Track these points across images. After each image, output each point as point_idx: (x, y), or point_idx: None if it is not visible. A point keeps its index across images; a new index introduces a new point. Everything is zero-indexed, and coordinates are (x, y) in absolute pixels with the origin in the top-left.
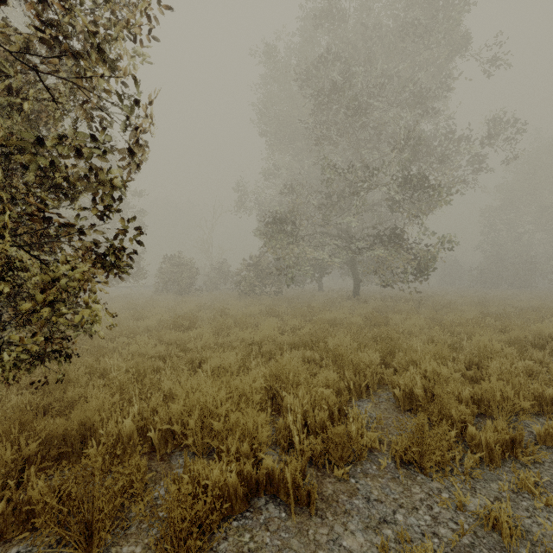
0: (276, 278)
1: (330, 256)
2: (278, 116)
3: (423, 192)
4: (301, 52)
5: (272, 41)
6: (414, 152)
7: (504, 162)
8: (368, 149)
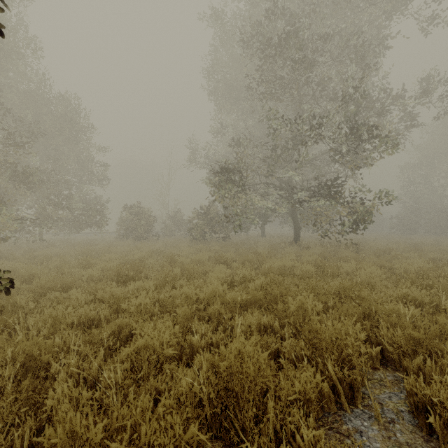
0: (224, 225)
1: (275, 205)
2: (226, 78)
3: (368, 142)
4: (248, 17)
5: (221, 6)
6: (354, 106)
7: (435, 118)
8: (310, 105)
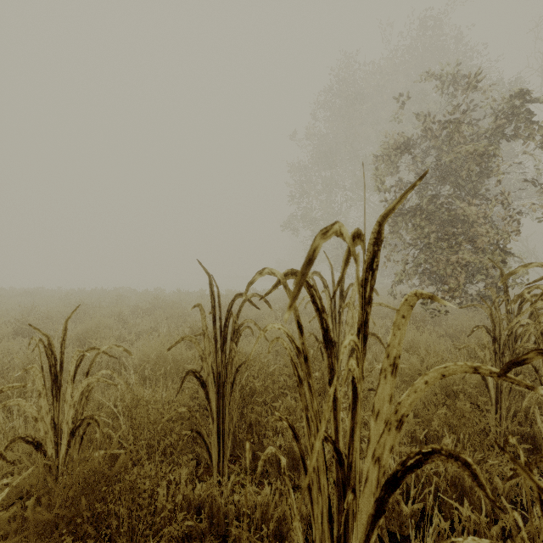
0: None
1: None
2: None
3: None
4: None
5: None
6: None
7: None
8: None
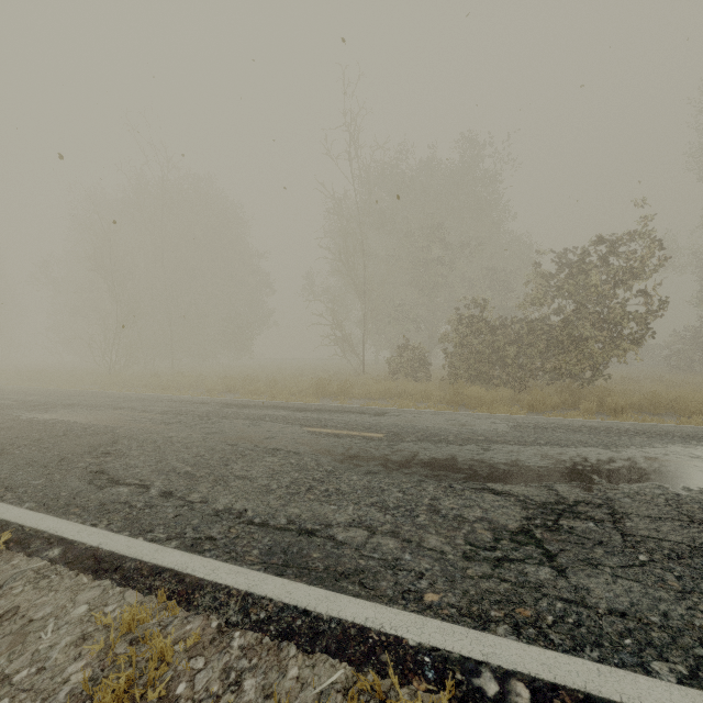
0: None
1: None
2: None
3: None
4: None
5: None
6: None
7: None
8: None
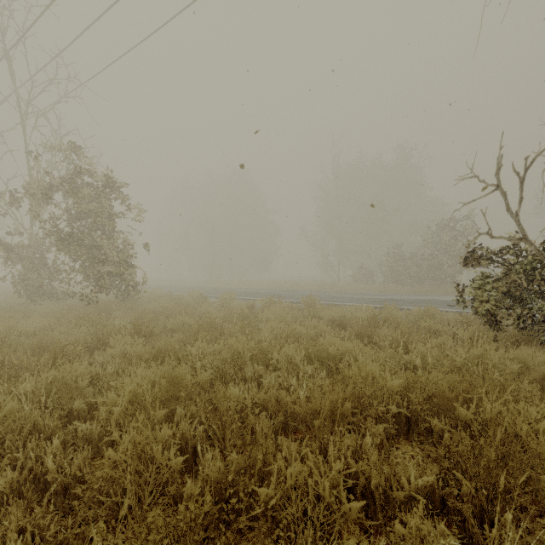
0: None
1: None
2: None
3: None
4: None
5: None
6: None
7: None
8: None
